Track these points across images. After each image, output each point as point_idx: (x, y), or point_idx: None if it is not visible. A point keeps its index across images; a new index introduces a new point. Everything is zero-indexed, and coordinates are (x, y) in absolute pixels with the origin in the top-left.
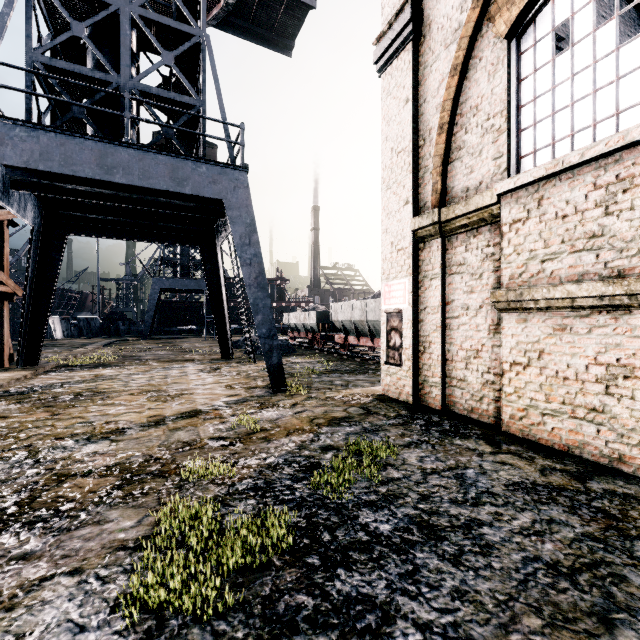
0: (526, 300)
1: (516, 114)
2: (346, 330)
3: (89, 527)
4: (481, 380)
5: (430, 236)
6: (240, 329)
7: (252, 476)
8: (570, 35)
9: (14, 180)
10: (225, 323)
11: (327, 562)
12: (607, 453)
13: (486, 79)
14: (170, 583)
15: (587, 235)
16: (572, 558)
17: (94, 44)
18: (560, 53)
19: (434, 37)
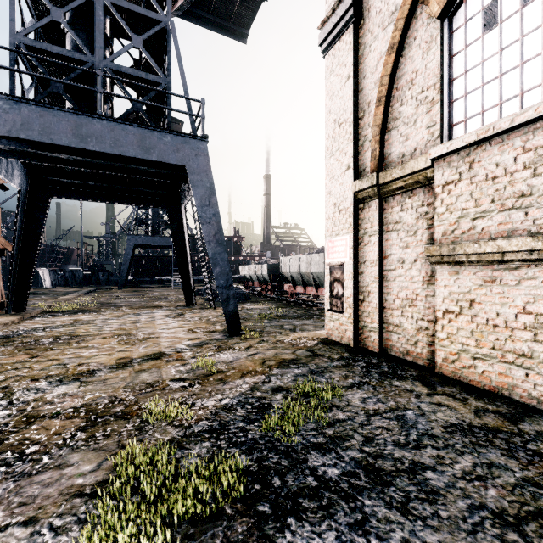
0: (458, 254)
1: (448, 86)
2: (294, 280)
3: (50, 471)
4: (416, 326)
5: (369, 197)
6: (203, 279)
7: (208, 418)
8: (499, 13)
9: (1, 149)
10: (189, 274)
11: (278, 510)
12: (535, 395)
13: (420, 56)
14: (119, 539)
15: (516, 195)
16: (516, 506)
17: (72, 29)
18: (489, 30)
19: (373, 20)
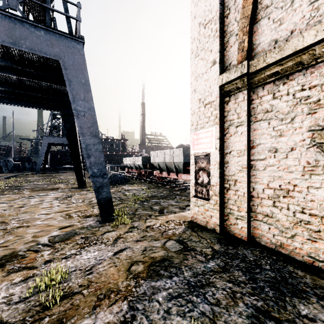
0: None
1: None
2: (160, 168)
3: None
4: (293, 219)
5: (236, 89)
6: None
7: None
8: None
9: None
10: (80, 164)
11: None
12: None
13: None
14: None
15: None
16: None
17: None
18: None
19: None
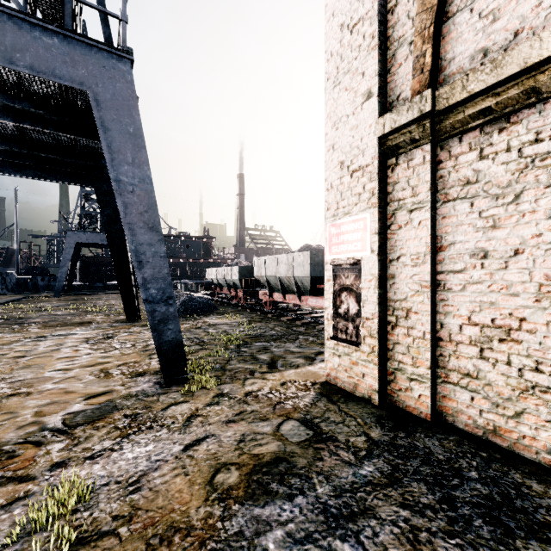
0: None
1: None
2: (270, 286)
3: None
4: (518, 382)
5: (410, 142)
6: None
7: None
8: None
9: None
10: (130, 279)
11: None
12: None
13: None
14: None
15: None
16: None
17: None
18: None
19: None
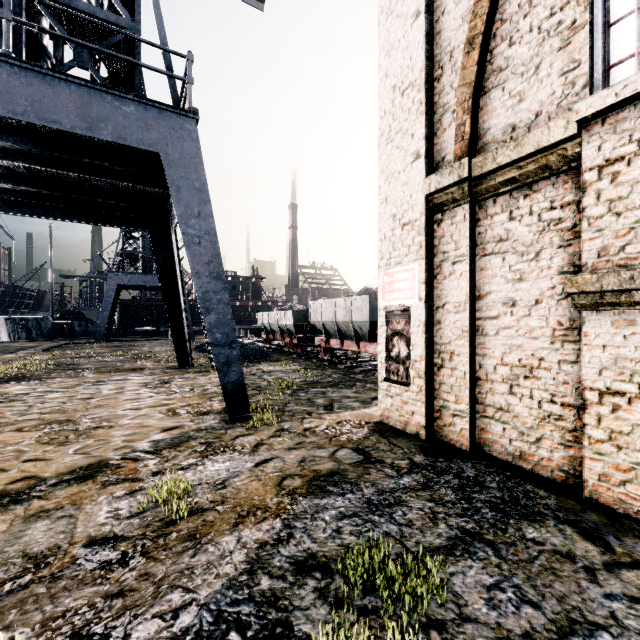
0: None
1: None
2: (327, 332)
3: None
4: (538, 412)
5: (453, 201)
6: None
7: None
8: None
9: None
10: (182, 324)
11: None
12: None
13: None
14: None
15: None
16: None
17: None
18: None
19: None
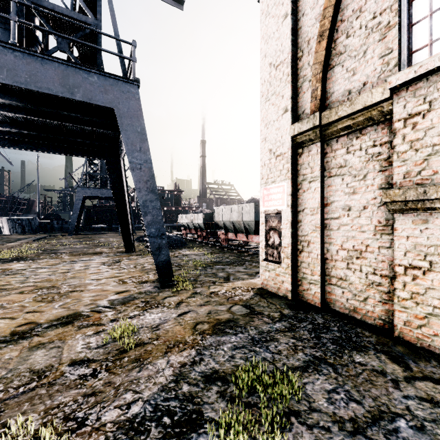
0: (431, 199)
1: (407, 7)
2: (226, 228)
3: None
4: (365, 281)
5: (309, 141)
6: None
7: None
8: None
9: None
10: (128, 223)
11: None
12: None
13: None
14: None
15: None
16: None
17: None
18: None
19: None
